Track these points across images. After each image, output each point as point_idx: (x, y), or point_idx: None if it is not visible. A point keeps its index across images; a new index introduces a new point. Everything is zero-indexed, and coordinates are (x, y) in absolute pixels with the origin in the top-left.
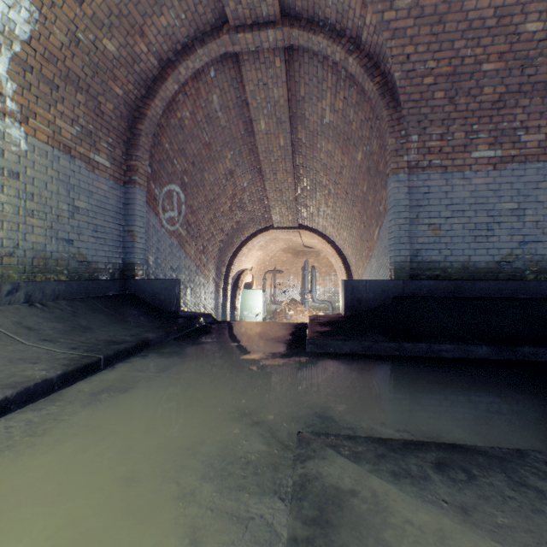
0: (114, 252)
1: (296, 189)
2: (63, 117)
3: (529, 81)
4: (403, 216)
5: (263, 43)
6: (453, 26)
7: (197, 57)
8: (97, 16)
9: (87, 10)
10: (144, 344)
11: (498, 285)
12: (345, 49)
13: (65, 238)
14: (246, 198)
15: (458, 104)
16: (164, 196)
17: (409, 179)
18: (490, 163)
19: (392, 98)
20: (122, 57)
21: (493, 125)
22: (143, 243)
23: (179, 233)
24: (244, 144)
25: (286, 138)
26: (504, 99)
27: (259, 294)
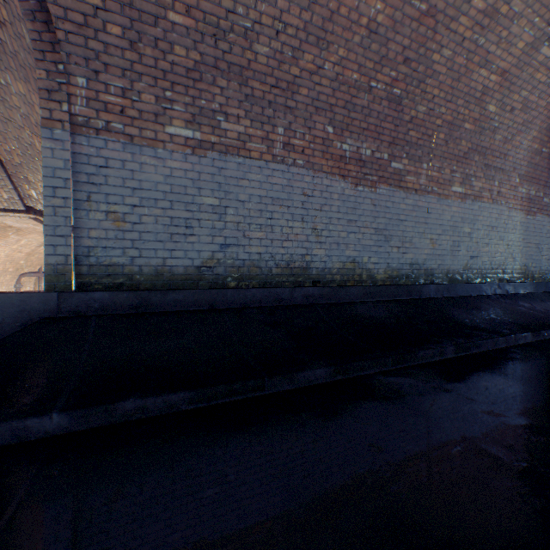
0: None
1: None
2: None
3: (226, 59)
4: (63, 195)
5: None
6: None
7: None
8: None
9: None
10: None
11: (196, 296)
12: None
13: None
14: None
15: (145, 55)
16: None
17: (76, 141)
18: (189, 145)
19: (43, 7)
20: None
21: (191, 98)
22: None
23: None
24: None
25: None
26: (201, 70)
27: None
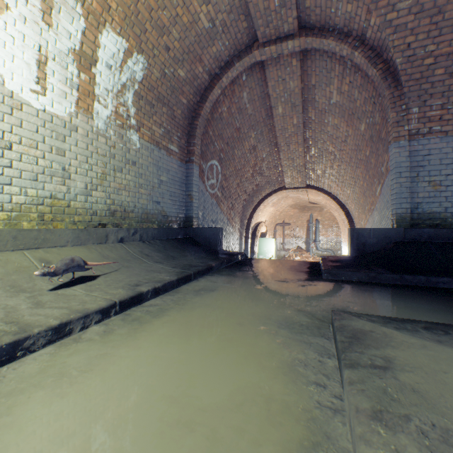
0: (180, 209)
1: (305, 156)
2: (156, 124)
3: None
4: (404, 175)
5: (283, 50)
6: (452, 13)
7: (234, 69)
8: (176, 56)
9: (171, 54)
10: (210, 268)
11: None
12: (351, 46)
13: (156, 201)
14: (264, 166)
15: None
16: (208, 169)
17: (410, 144)
18: None
19: (394, 79)
20: (187, 78)
21: None
22: (197, 202)
23: (217, 195)
24: (264, 126)
25: (299, 117)
26: None
27: (271, 242)
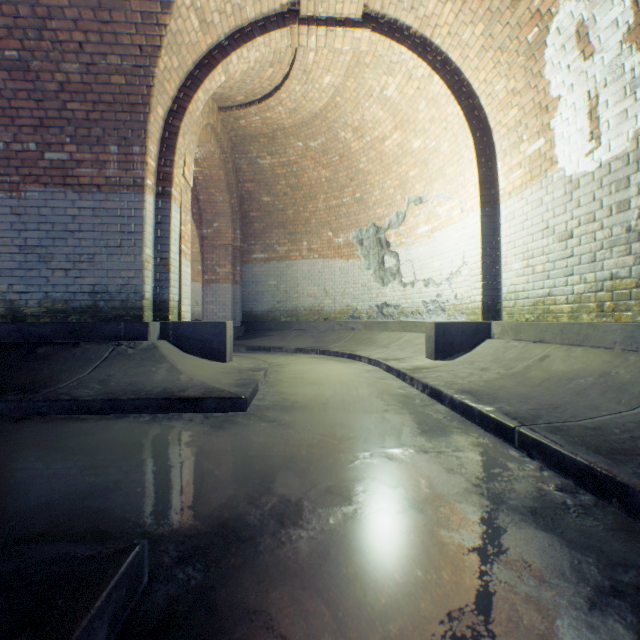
0: None
1: None
2: None
3: None
4: None
5: None
6: None
7: None
8: None
9: None
10: (612, 485)
11: None
12: None
13: None
14: None
15: None
16: None
17: None
18: None
19: None
20: None
21: None
22: None
23: None
24: None
25: None
26: None
27: None
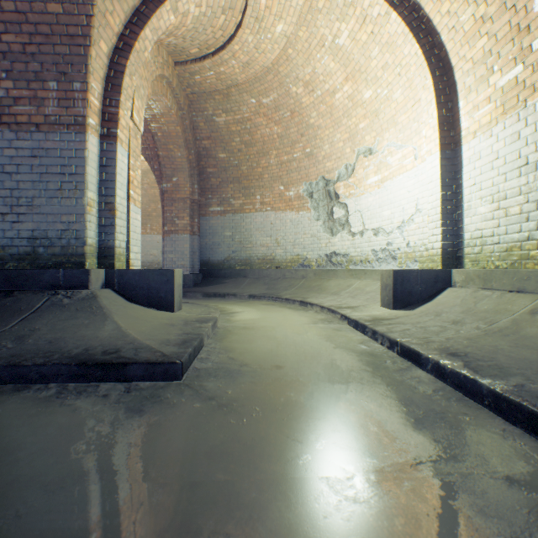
0: None
1: None
2: None
3: None
4: None
5: None
6: None
7: None
8: None
9: None
10: None
11: None
12: None
13: None
14: None
15: None
16: None
17: None
18: None
19: None
20: None
21: None
22: None
23: None
24: None
25: None
26: None
27: None
